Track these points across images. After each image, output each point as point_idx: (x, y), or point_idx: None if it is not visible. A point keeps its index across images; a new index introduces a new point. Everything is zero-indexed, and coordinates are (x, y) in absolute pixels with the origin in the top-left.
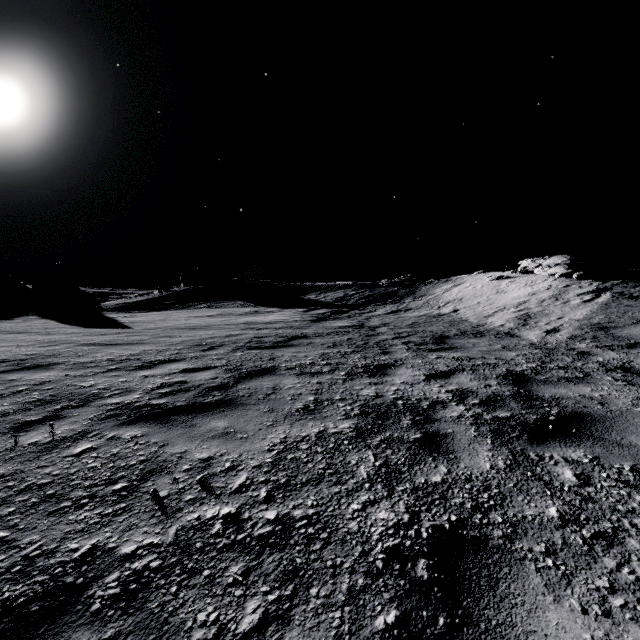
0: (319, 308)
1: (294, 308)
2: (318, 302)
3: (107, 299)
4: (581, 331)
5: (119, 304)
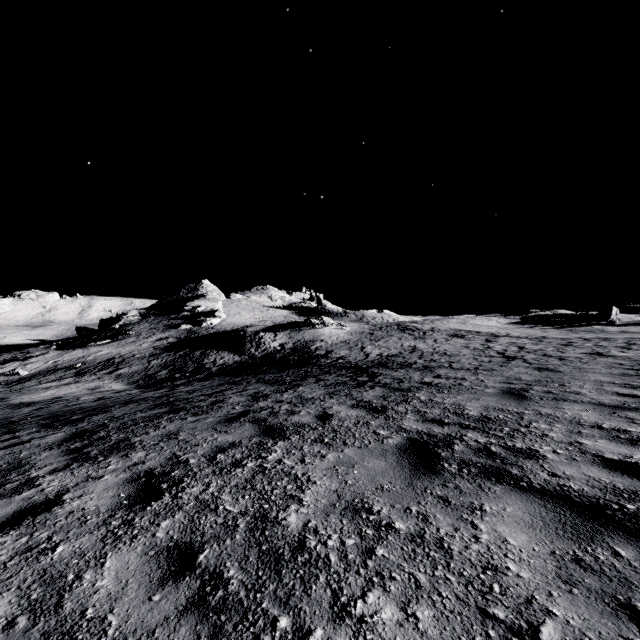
0: None
1: None
2: None
3: None
4: None
5: None
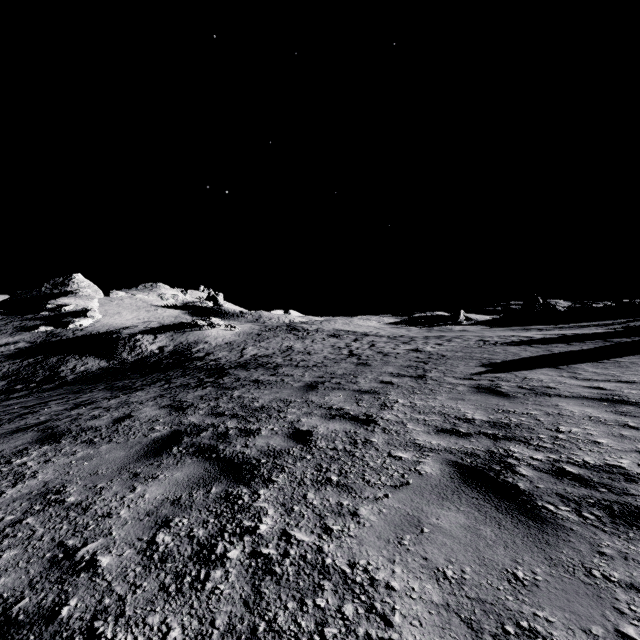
0: None
1: None
2: None
3: None
4: None
5: None
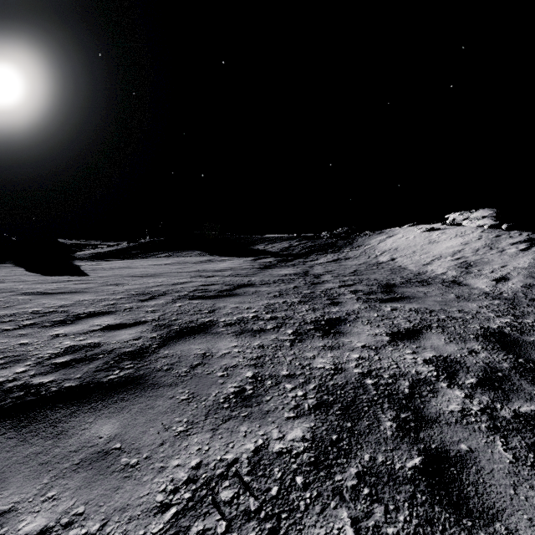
0: (266, 257)
1: (244, 257)
2: (266, 252)
3: (82, 249)
4: (533, 280)
5: (90, 254)
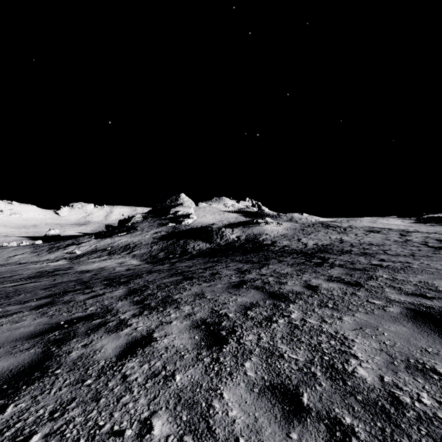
0: None
1: None
2: None
3: None
4: None
5: None
